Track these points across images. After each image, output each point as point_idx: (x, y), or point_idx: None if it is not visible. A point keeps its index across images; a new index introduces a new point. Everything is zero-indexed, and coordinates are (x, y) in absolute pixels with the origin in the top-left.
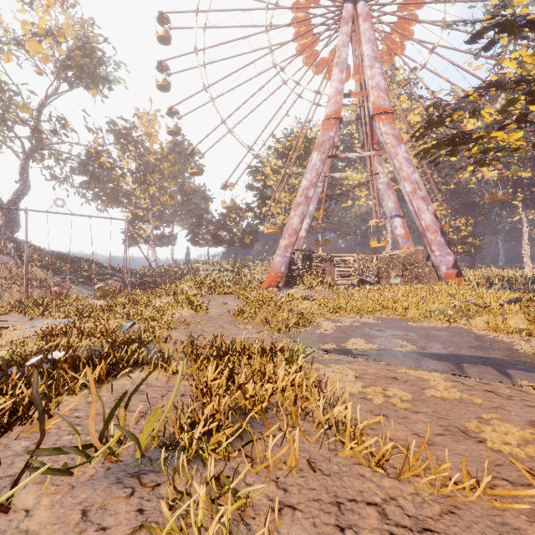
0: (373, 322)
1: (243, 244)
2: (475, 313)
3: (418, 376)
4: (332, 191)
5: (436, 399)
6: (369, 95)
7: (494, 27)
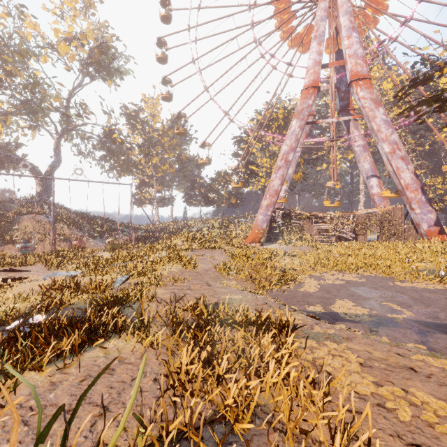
0: (357, 280)
1: (230, 204)
2: None
3: (443, 368)
4: (309, 155)
5: None
6: (347, 63)
7: None
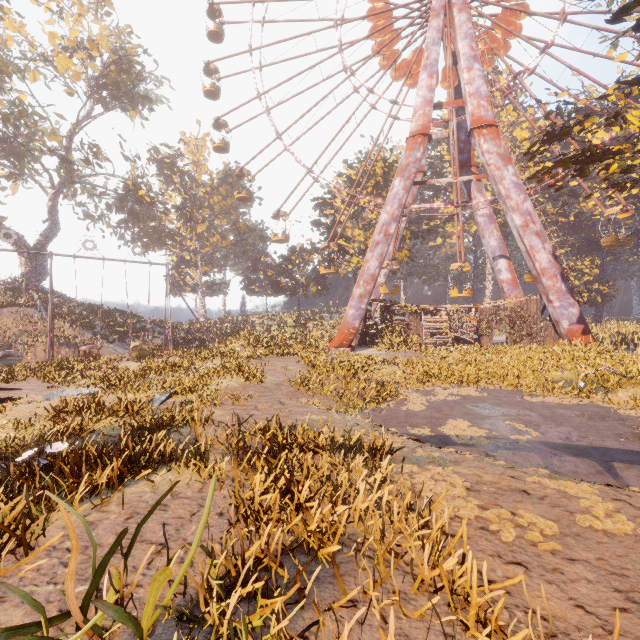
0: (476, 395)
1: (308, 293)
2: (616, 386)
3: (559, 489)
4: (417, 226)
5: (597, 533)
6: (467, 105)
7: None
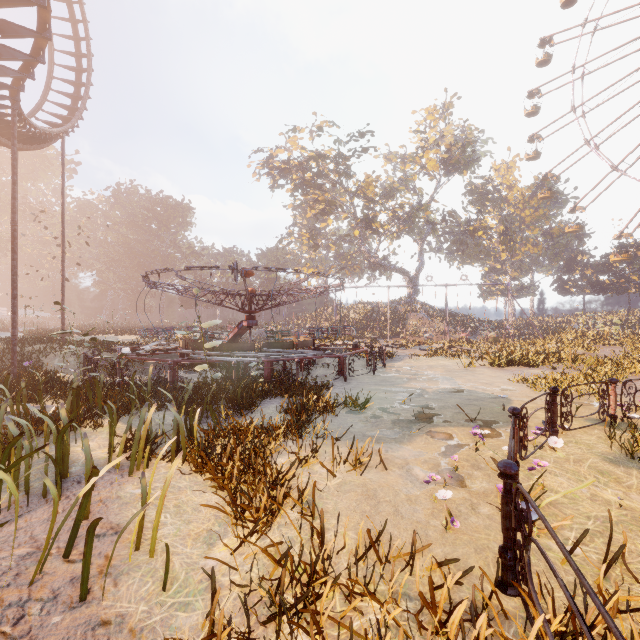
0: None
1: None
2: None
3: None
4: None
5: None
6: None
7: None
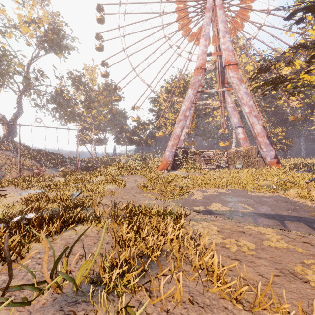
0: (226, 192)
1: (147, 144)
2: (289, 187)
3: (258, 231)
4: (200, 112)
5: (271, 248)
6: (223, 54)
7: (302, 9)
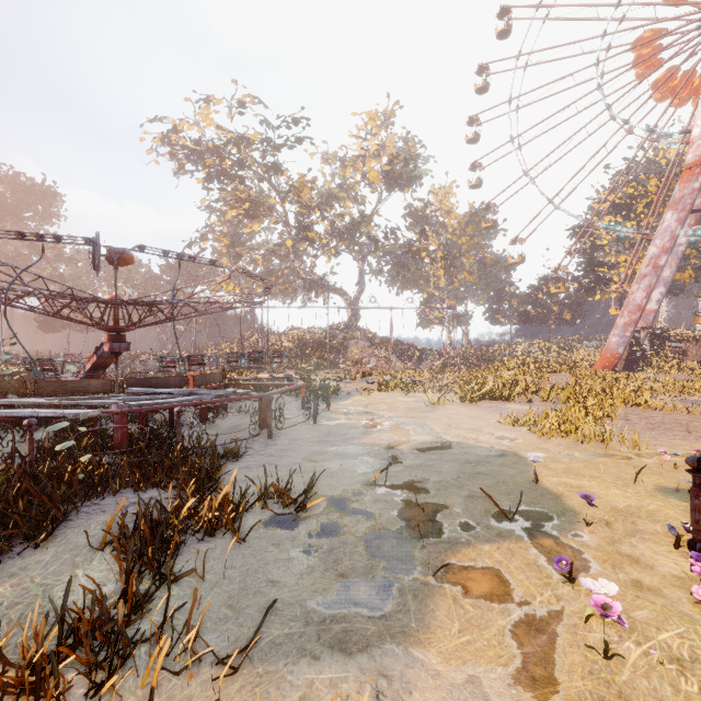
0: None
1: (560, 320)
2: None
3: None
4: None
5: None
6: None
7: None
